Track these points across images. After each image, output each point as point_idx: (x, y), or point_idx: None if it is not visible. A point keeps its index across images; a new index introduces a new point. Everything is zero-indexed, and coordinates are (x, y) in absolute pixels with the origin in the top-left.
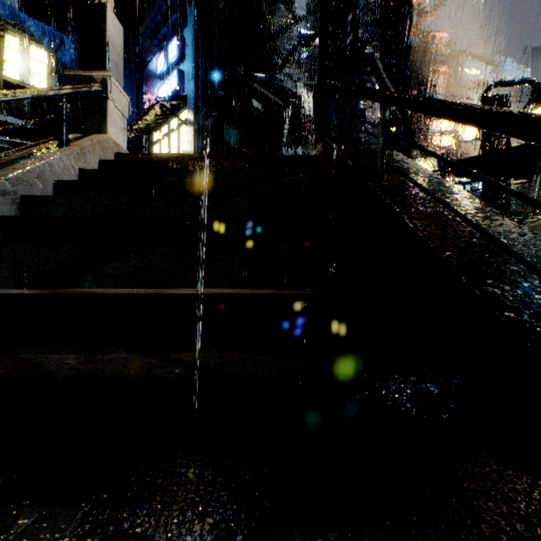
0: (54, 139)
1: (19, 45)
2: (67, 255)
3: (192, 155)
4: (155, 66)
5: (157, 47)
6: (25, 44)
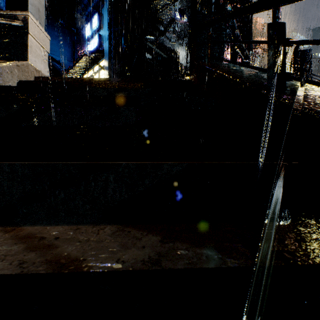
0: None
1: None
2: None
3: (96, 79)
4: (84, 32)
5: (85, 20)
6: None
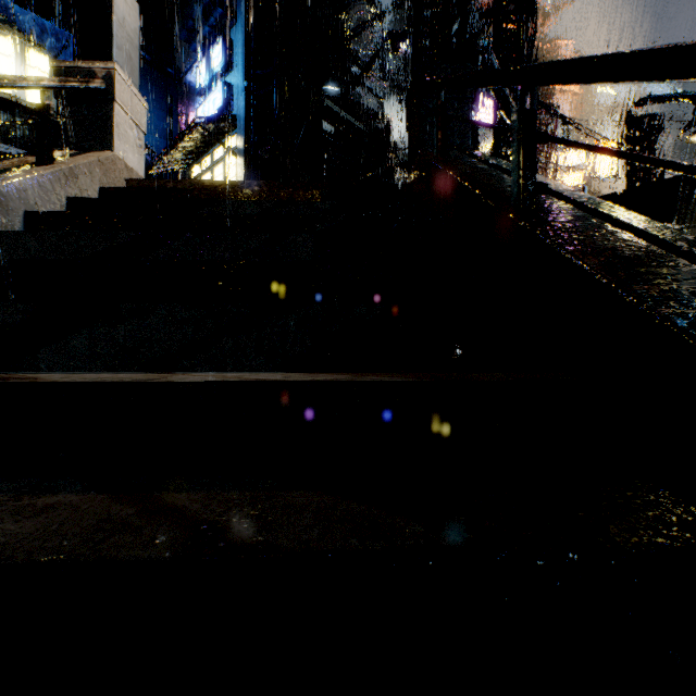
0: (30, 153)
1: (12, 47)
2: (11, 318)
3: (235, 183)
4: (193, 78)
5: (196, 53)
6: (20, 46)
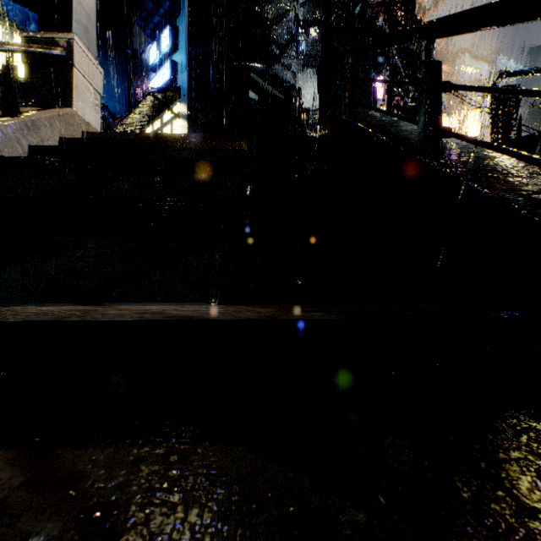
0: None
1: (2, 32)
2: None
3: (175, 136)
4: (147, 58)
5: (149, 38)
6: (8, 31)
